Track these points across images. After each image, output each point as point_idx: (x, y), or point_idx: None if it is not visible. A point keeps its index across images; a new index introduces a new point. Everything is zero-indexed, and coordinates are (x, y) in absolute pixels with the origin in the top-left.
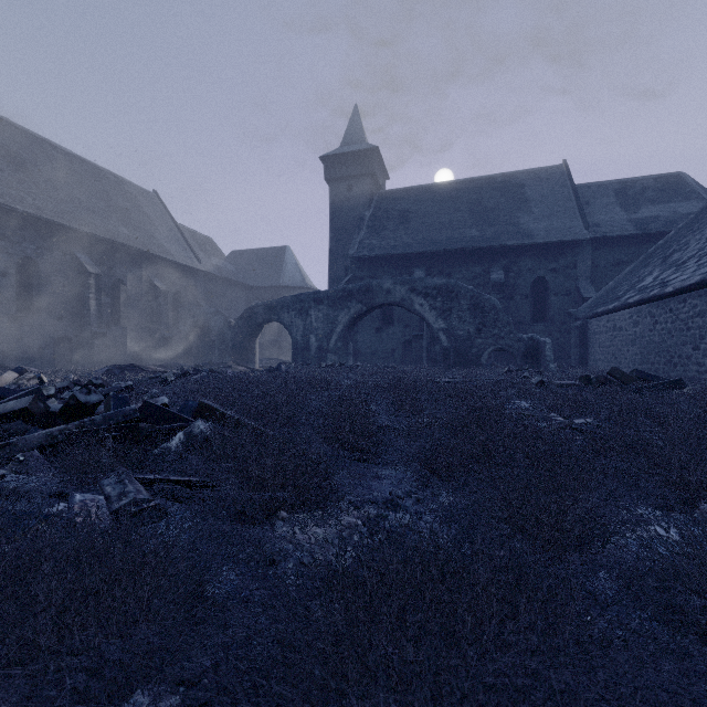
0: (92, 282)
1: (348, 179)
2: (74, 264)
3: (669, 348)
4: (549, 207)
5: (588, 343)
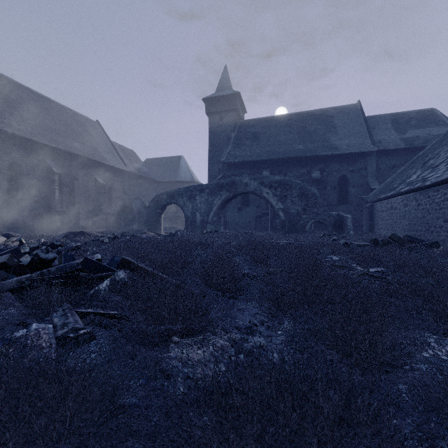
0: (56, 178)
1: (220, 113)
2: (45, 167)
3: (428, 221)
4: (349, 130)
5: (374, 217)
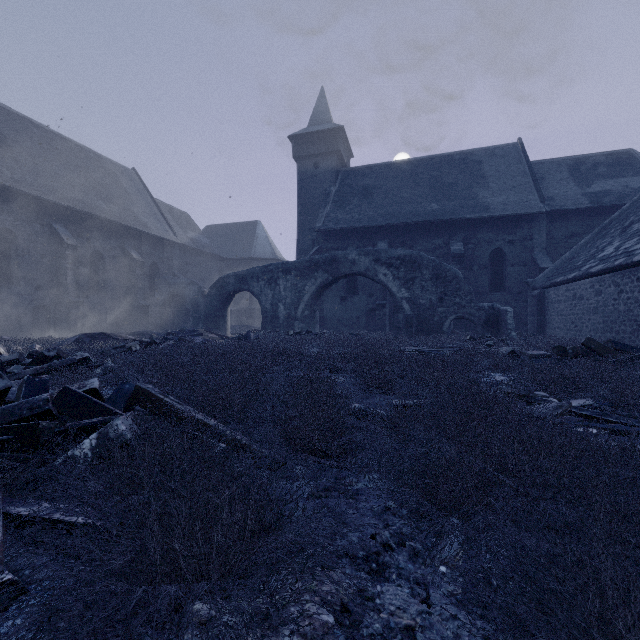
0: (69, 253)
1: (315, 157)
2: (52, 236)
3: (637, 317)
4: (506, 182)
5: (545, 311)
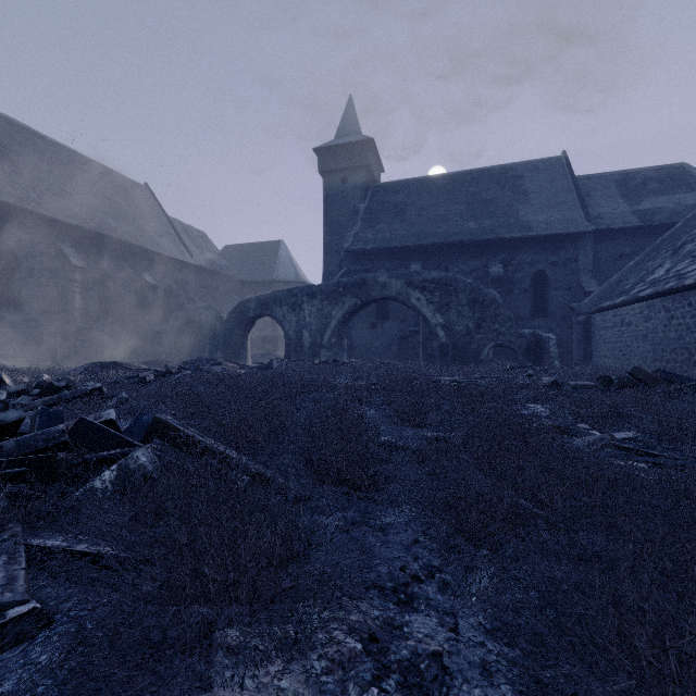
0: (77, 275)
1: (342, 171)
2: (58, 257)
3: (688, 345)
4: (549, 198)
5: (591, 338)
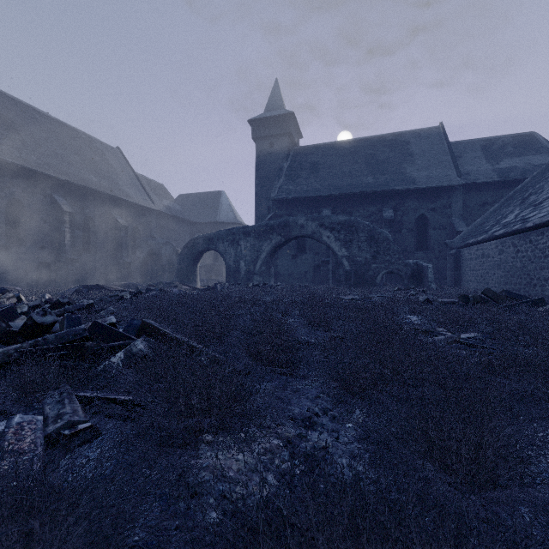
0: (67, 219)
1: (270, 138)
2: (53, 204)
3: (529, 272)
4: (429, 159)
5: (461, 267)
